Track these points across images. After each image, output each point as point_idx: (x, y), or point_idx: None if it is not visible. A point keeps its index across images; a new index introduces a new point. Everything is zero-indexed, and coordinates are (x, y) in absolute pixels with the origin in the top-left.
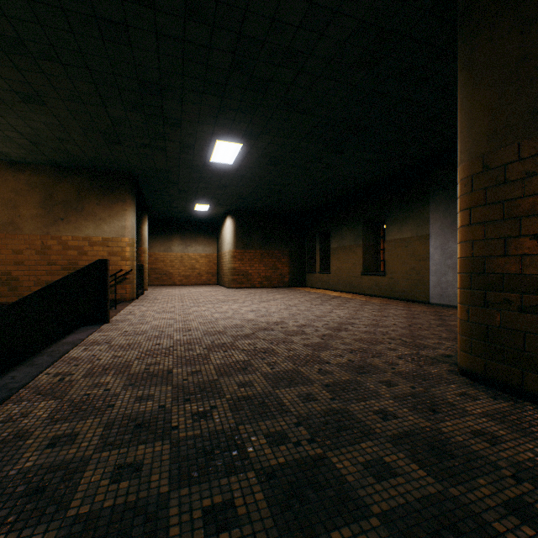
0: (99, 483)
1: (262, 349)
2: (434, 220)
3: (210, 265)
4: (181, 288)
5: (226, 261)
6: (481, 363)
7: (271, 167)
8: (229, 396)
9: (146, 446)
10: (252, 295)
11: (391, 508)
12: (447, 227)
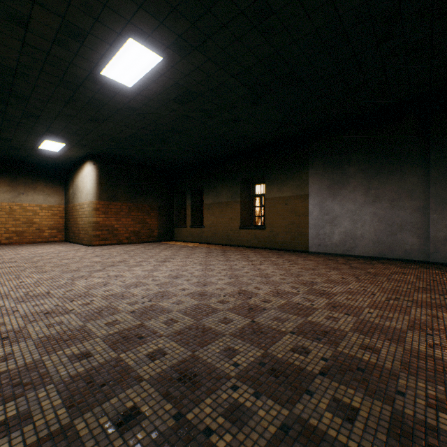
0: None
1: (339, 360)
2: (313, 183)
3: (55, 218)
4: (16, 249)
5: (85, 213)
6: None
7: (175, 105)
8: None
9: None
10: (134, 253)
11: None
12: (325, 189)
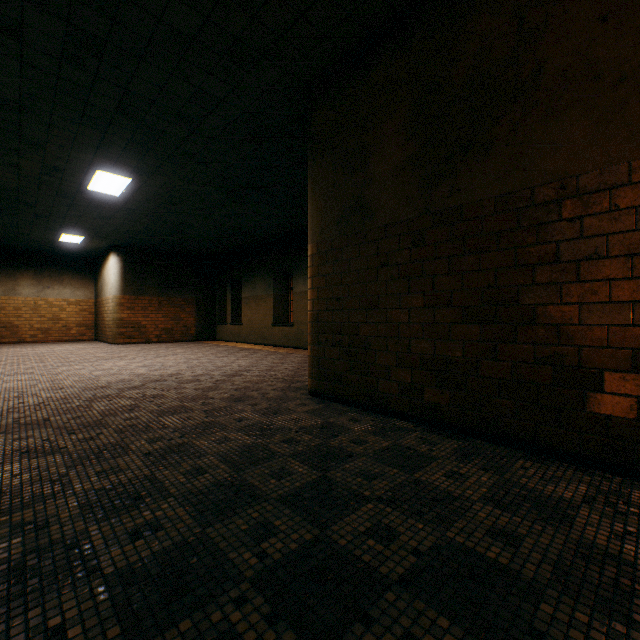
0: (2, 479)
1: (152, 395)
2: None
3: (84, 314)
4: (37, 346)
5: (110, 309)
6: (317, 384)
7: (169, 206)
8: (116, 426)
9: (39, 459)
10: (146, 351)
11: (221, 451)
12: None
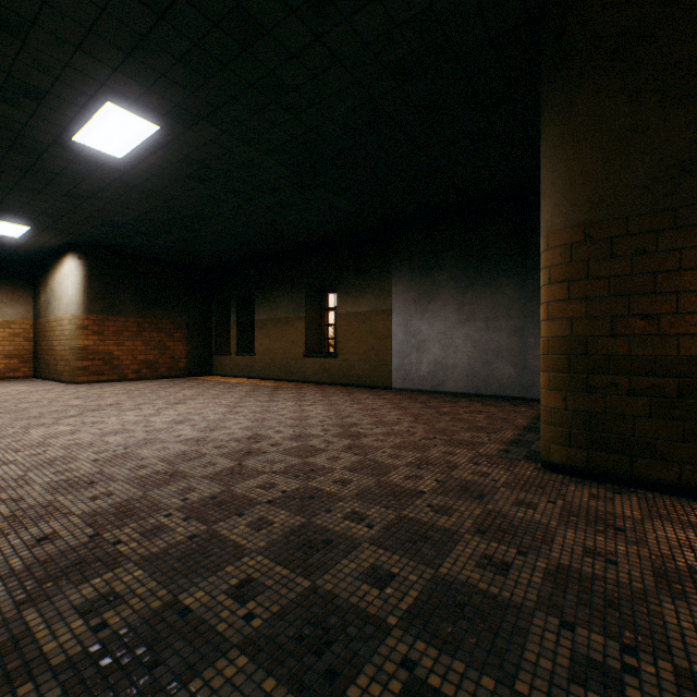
0: None
1: (299, 492)
2: (397, 293)
3: (17, 341)
4: None
5: (65, 334)
6: (583, 455)
7: (193, 183)
8: (394, 618)
9: None
10: (139, 393)
11: None
12: (411, 302)
